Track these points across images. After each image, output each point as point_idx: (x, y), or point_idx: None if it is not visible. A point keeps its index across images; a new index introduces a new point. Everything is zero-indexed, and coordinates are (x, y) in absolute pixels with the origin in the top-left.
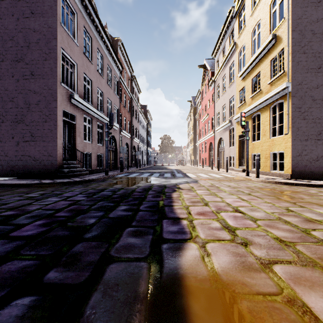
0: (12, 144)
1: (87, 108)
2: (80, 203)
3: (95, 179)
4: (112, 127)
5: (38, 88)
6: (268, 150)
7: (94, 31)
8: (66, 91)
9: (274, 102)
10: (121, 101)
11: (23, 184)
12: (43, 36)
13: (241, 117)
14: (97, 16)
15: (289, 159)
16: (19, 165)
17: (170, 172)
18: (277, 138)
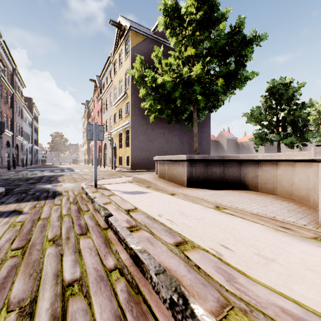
0: None
1: None
2: (4, 182)
3: None
4: None
5: None
6: (125, 154)
7: None
8: None
9: (126, 128)
10: (1, 97)
11: None
12: None
13: (109, 135)
14: None
15: (130, 160)
16: None
17: (61, 169)
18: (127, 148)
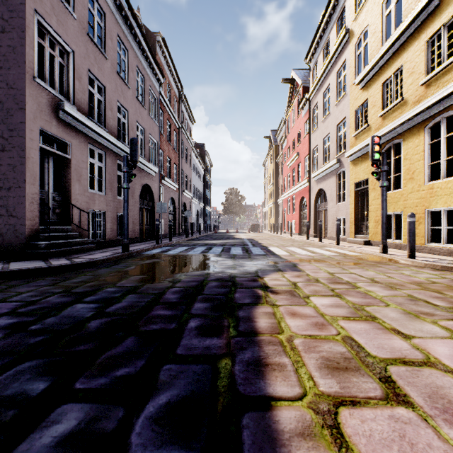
0: None
1: (96, 134)
2: None
3: (96, 261)
4: (145, 171)
5: None
6: (421, 206)
7: (110, 2)
8: (49, 96)
9: (435, 117)
10: (162, 131)
11: None
12: None
13: (374, 145)
14: None
15: None
16: None
17: (241, 245)
18: (442, 183)
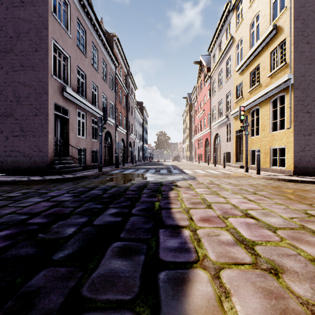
0: (1, 138)
1: (81, 103)
2: (63, 204)
3: (88, 175)
4: (107, 123)
5: (28, 80)
6: (268, 145)
7: (88, 23)
8: (58, 84)
9: (274, 96)
10: (117, 96)
11: (8, 182)
12: (33, 26)
13: (241, 111)
14: (91, 9)
15: (292, 155)
16: (9, 161)
17: (166, 168)
18: (278, 133)
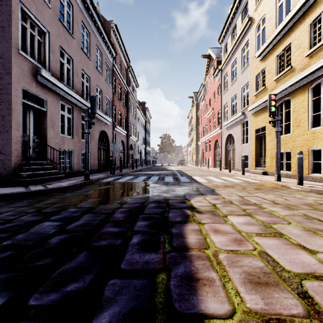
0: None
1: (65, 93)
2: None
3: (64, 187)
4: (102, 121)
5: None
6: (306, 146)
7: None
8: (30, 64)
9: (316, 80)
10: (115, 92)
11: None
12: None
13: (271, 101)
14: None
15: None
16: None
17: (172, 175)
18: (322, 129)
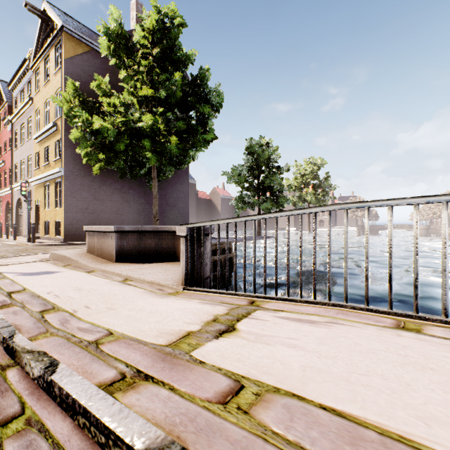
0: None
1: None
2: None
3: None
4: None
5: None
6: (54, 219)
7: None
8: None
9: (57, 179)
10: None
11: None
12: None
13: (23, 187)
14: None
15: (64, 227)
16: None
17: None
18: (58, 209)
